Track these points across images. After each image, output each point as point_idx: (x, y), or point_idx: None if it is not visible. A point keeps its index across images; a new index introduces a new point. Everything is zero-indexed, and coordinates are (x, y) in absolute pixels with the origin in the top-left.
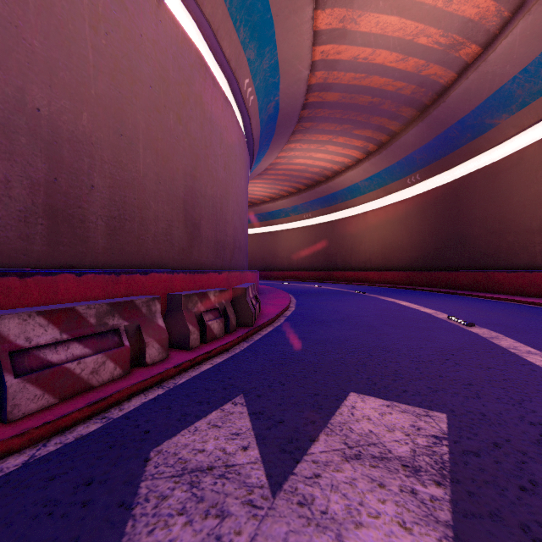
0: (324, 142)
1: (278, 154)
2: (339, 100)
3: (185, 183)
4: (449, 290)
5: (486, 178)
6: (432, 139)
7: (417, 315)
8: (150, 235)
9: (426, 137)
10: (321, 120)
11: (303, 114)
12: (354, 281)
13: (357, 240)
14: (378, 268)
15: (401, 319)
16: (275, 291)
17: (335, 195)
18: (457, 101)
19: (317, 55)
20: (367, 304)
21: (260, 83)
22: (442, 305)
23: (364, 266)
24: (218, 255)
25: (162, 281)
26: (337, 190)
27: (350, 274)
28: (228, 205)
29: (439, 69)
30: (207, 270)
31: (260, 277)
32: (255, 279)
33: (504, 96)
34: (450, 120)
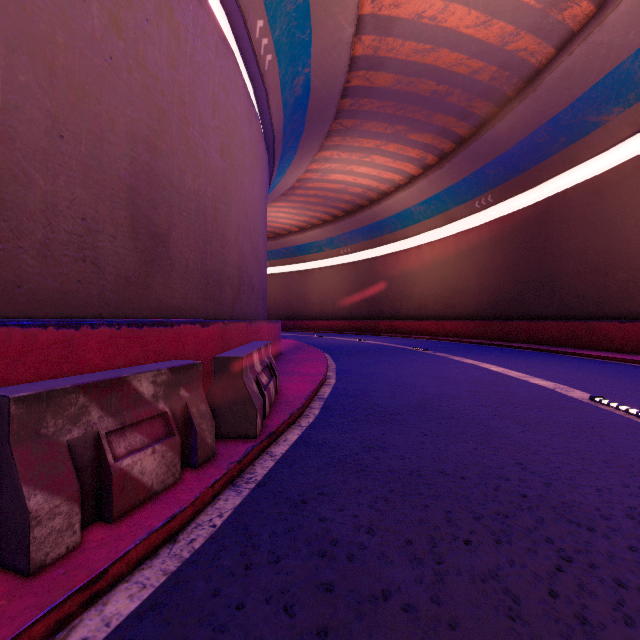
0: (370, 151)
1: (308, 164)
2: (392, 86)
3: (131, 153)
4: (536, 346)
5: (585, 197)
6: (512, 146)
7: (535, 393)
8: (29, 242)
9: (504, 144)
10: (367, 117)
11: (343, 106)
12: (405, 333)
13: (409, 281)
14: (436, 317)
15: (520, 403)
16: (305, 349)
17: (381, 223)
18: (553, 89)
19: (365, 5)
20: (443, 370)
21: (282, 36)
22: (551, 371)
23: (418, 314)
24: (208, 294)
25: (38, 346)
26: (384, 218)
27: (400, 325)
28: (228, 214)
29: (532, 42)
30: (175, 320)
31: (286, 328)
32: (274, 333)
33: (619, 80)
34: (539, 119)
